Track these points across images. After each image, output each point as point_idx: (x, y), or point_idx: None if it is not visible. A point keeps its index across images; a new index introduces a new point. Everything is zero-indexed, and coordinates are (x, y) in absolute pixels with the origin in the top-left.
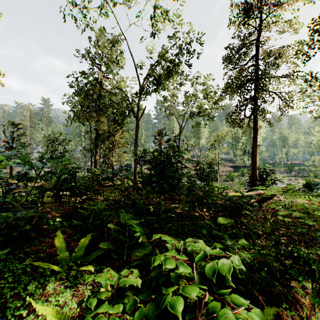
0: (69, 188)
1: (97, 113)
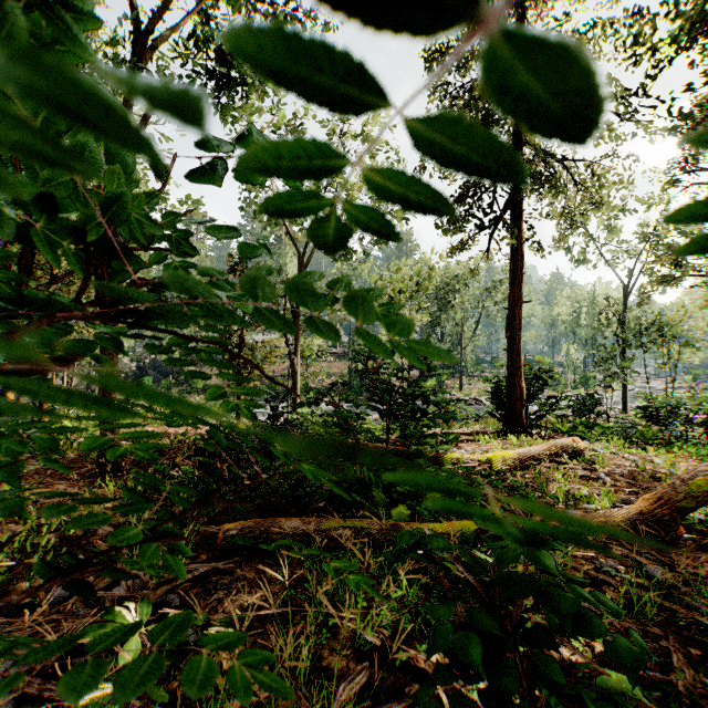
0: None
1: None
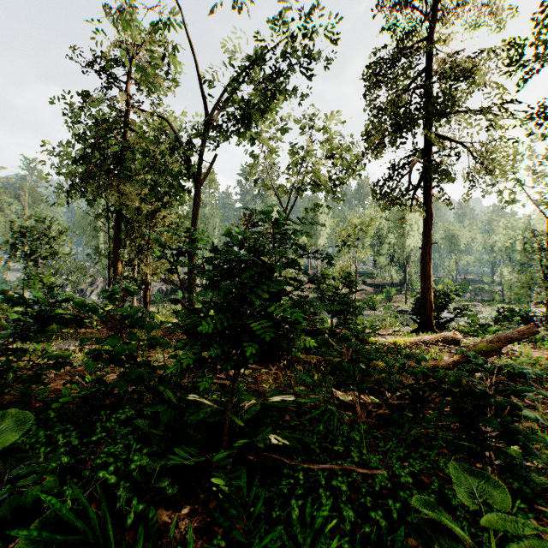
0: None
1: (118, 177)
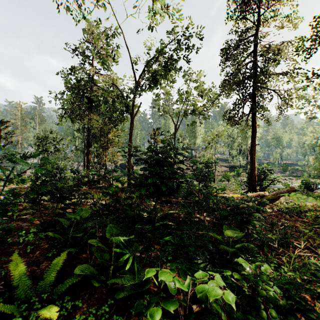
0: (48, 192)
1: (89, 110)
